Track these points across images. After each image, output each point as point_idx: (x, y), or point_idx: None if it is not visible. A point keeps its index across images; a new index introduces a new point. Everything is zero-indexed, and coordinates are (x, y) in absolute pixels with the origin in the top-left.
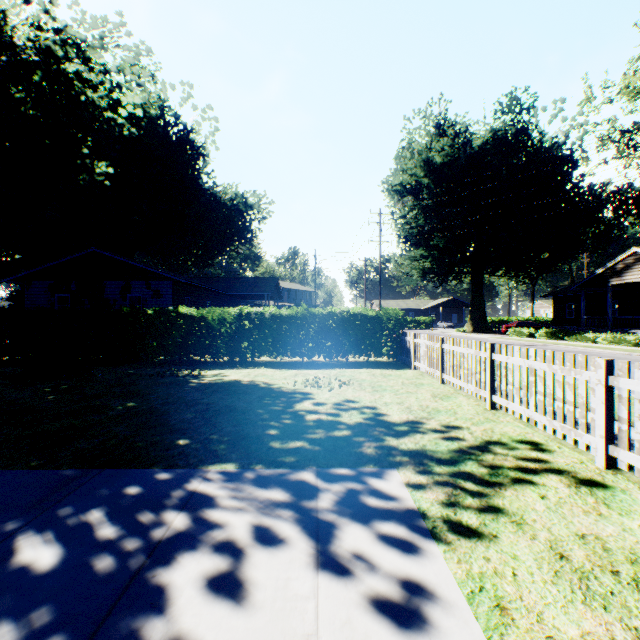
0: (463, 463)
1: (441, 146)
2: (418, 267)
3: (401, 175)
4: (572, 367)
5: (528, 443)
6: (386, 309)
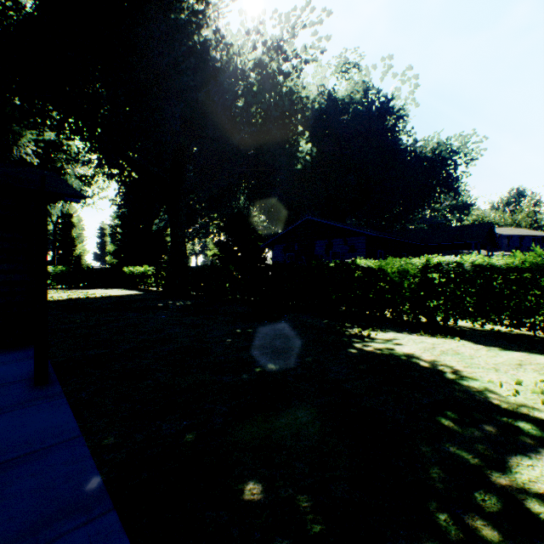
0: None
1: None
2: None
3: None
4: None
5: None
6: None
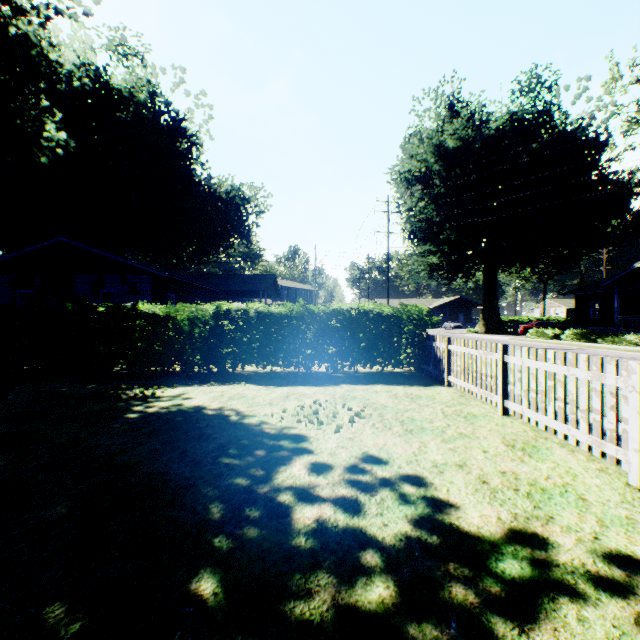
0: None
1: (454, 128)
2: (426, 263)
3: (410, 161)
4: None
5: None
6: (406, 305)
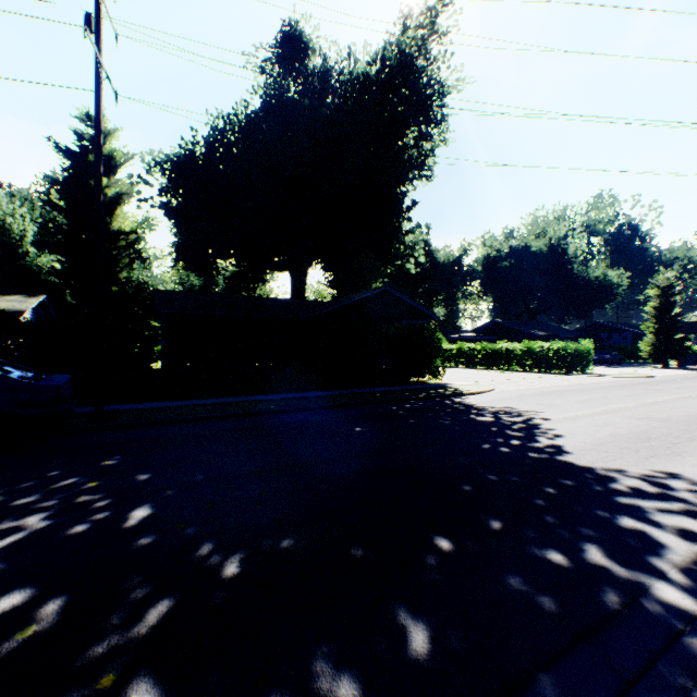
0: None
1: None
2: None
3: None
4: None
5: None
6: None
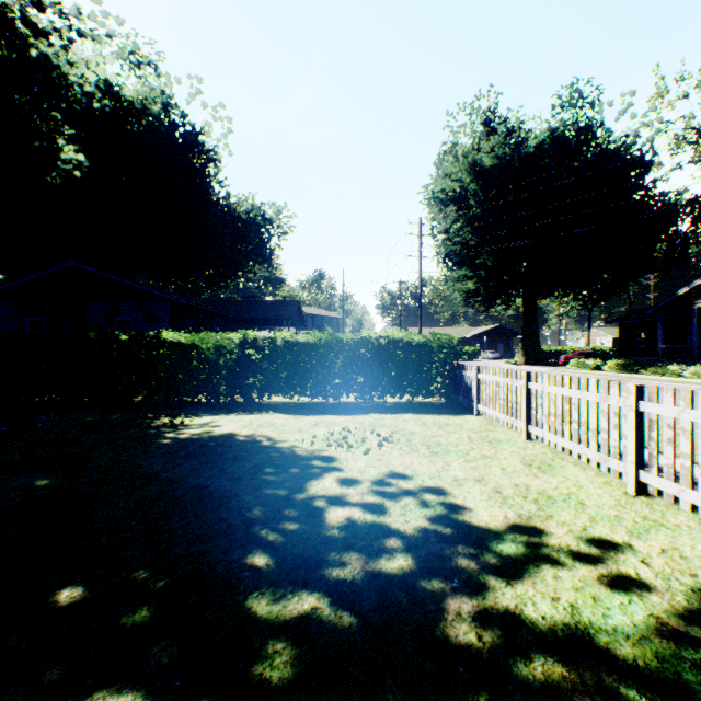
0: None
1: (491, 146)
2: (461, 289)
3: (444, 180)
4: None
5: None
6: (436, 334)
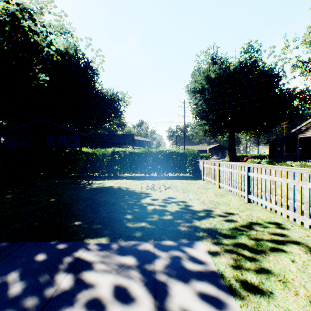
0: (239, 237)
1: (214, 69)
2: (202, 129)
3: (194, 83)
4: (300, 180)
5: (273, 223)
6: (188, 149)
